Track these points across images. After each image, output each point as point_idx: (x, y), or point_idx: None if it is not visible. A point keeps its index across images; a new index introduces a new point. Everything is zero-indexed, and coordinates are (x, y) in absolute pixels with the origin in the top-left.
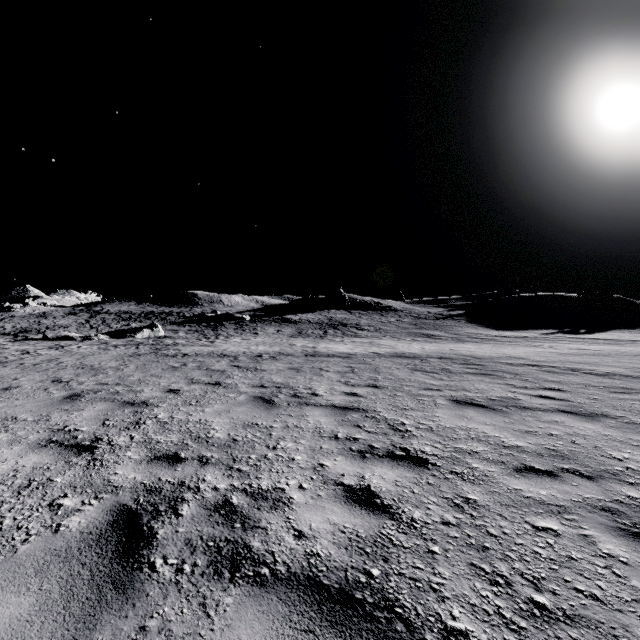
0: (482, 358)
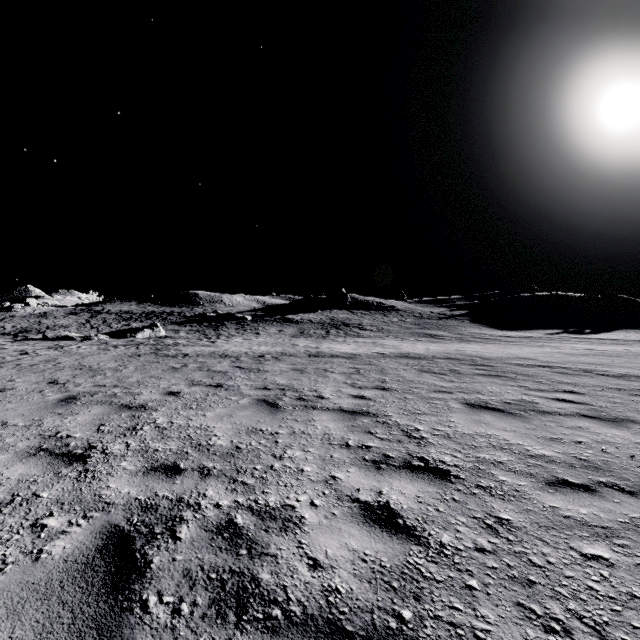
0: (490, 359)
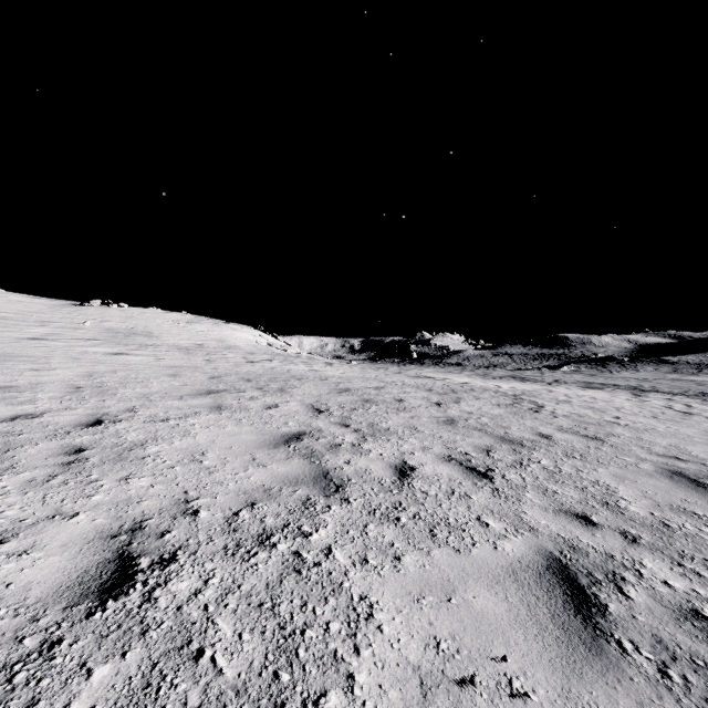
0: None
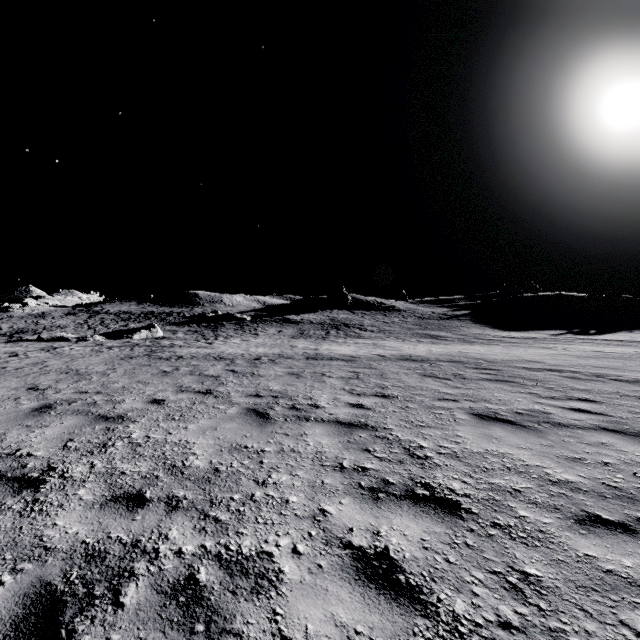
0: (495, 362)
